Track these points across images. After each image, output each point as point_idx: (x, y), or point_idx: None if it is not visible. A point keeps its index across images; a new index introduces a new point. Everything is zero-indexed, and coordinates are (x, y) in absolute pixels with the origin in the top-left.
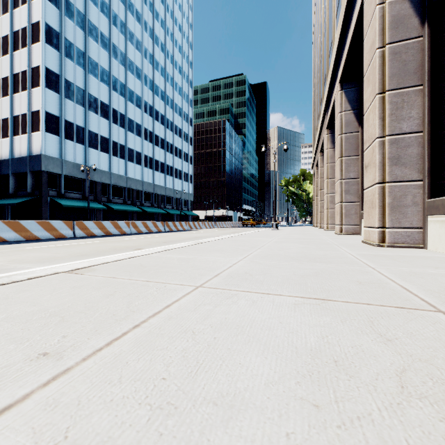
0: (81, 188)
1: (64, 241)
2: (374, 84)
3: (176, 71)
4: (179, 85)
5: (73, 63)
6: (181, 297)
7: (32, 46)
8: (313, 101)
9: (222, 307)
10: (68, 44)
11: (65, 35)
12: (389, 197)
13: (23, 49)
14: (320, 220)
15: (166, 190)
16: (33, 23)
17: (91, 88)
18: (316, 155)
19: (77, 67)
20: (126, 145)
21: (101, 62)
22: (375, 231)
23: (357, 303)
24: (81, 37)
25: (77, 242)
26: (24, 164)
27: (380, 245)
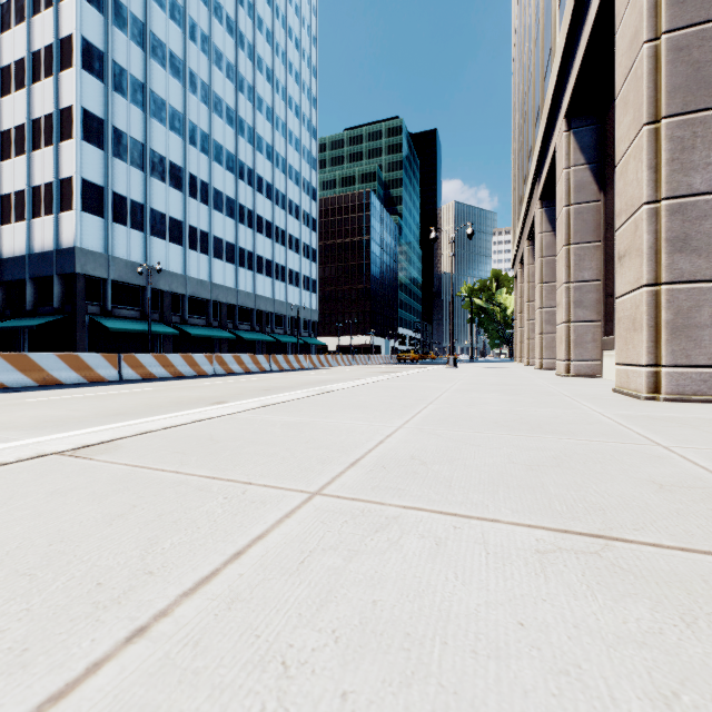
0: (139, 300)
1: (99, 388)
2: (638, 107)
3: (291, 112)
4: (295, 136)
5: (126, 101)
6: (272, 527)
7: (61, 74)
8: (515, 157)
9: (366, 561)
10: (118, 70)
11: (112, 57)
12: (668, 311)
13: (48, 79)
14: (528, 351)
15: (275, 304)
16: (62, 38)
17: (155, 141)
18: (520, 245)
19: (132, 107)
20: (211, 232)
21: (171, 100)
22: (641, 371)
23: (690, 551)
24: (138, 59)
25: (121, 389)
26: (49, 263)
27: (651, 398)
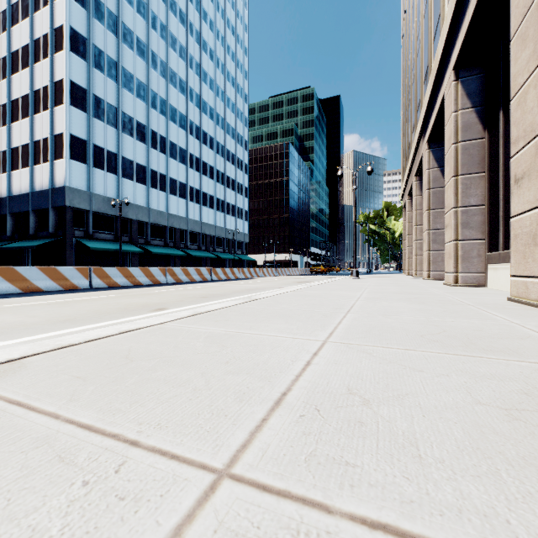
0: (113, 227)
1: (69, 295)
2: None
3: (229, 83)
4: (231, 101)
5: (103, 75)
6: None
7: (55, 55)
8: (404, 111)
9: None
10: (97, 52)
11: (93, 42)
12: None
13: (45, 59)
14: (416, 265)
15: (216, 229)
16: (55, 28)
17: (125, 105)
18: (409, 180)
19: (108, 79)
20: (168, 175)
21: (138, 74)
22: None
23: None
24: (112, 43)
25: (85, 296)
26: (46, 198)
27: None
